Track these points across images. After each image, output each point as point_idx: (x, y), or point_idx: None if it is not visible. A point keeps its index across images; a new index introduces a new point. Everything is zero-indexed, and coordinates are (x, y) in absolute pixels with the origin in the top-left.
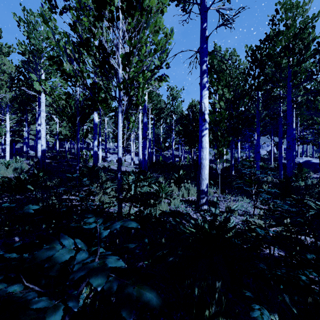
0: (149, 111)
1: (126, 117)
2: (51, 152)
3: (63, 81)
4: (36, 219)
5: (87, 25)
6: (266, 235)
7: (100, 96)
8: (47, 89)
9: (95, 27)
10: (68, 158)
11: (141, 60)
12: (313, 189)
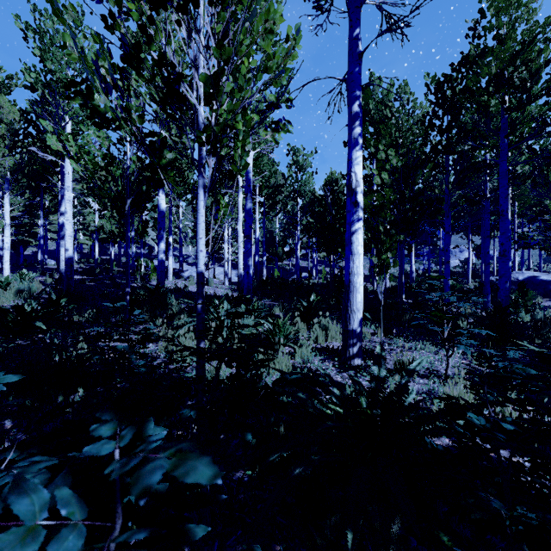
0: (256, 191)
1: (216, 201)
2: (86, 262)
3: (101, 135)
4: (46, 385)
5: (136, 19)
6: (490, 427)
7: (163, 157)
8: (72, 149)
9: (151, 23)
10: (115, 272)
11: (241, 88)
12: (547, 328)
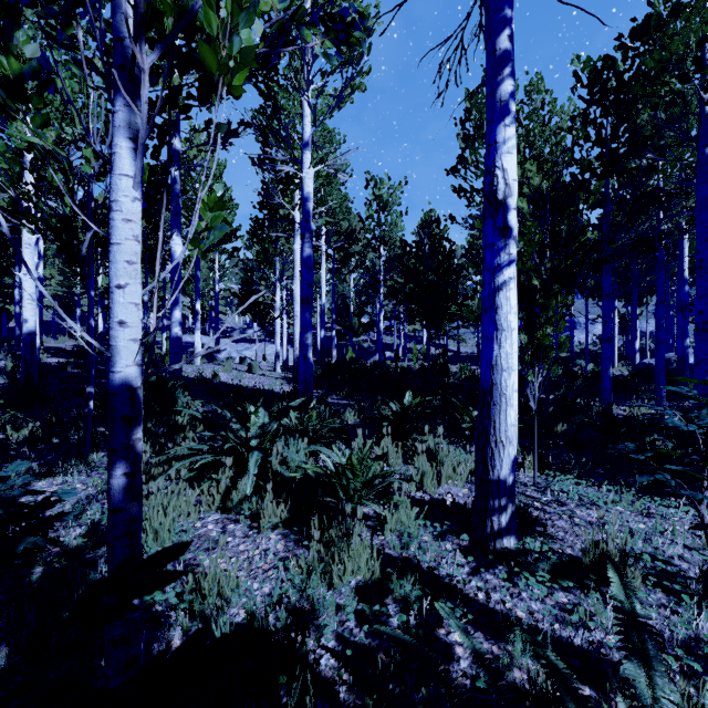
0: (321, 238)
1: (263, 251)
2: None
3: None
4: None
5: None
6: None
7: (13, 48)
8: None
9: None
10: None
11: None
12: None
